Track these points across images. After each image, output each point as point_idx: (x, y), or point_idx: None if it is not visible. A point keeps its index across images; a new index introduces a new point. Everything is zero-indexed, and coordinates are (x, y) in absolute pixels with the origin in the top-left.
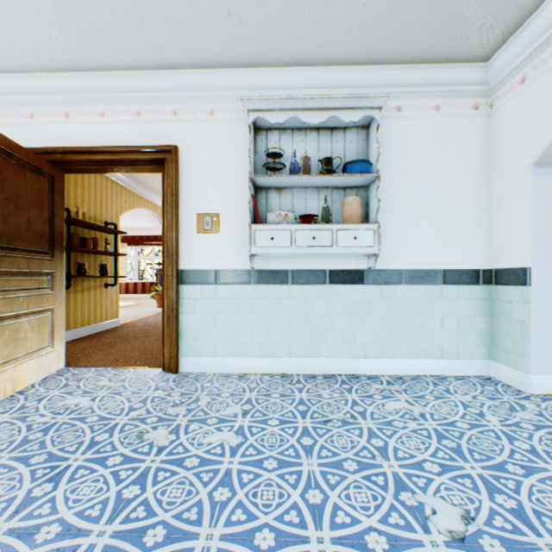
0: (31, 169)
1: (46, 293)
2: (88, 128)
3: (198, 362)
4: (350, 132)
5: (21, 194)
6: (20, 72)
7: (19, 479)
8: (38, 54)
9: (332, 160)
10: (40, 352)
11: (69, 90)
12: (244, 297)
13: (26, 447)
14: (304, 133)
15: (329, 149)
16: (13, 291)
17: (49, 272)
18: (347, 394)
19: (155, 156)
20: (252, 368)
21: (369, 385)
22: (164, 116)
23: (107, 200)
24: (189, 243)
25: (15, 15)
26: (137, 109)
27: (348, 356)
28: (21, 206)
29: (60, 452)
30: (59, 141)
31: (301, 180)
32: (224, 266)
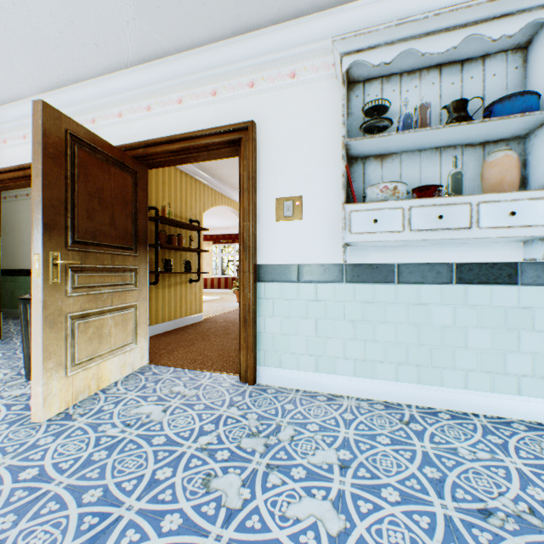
0: (115, 164)
1: (129, 289)
2: (167, 119)
3: (277, 374)
4: (493, 60)
5: (105, 189)
6: (109, 73)
7: (63, 527)
8: (121, 47)
9: (466, 103)
10: (124, 348)
11: (150, 82)
12: (333, 298)
13: (86, 471)
14: (418, 75)
15: (456, 92)
16: (97, 287)
17: (132, 268)
18: (502, 456)
19: (231, 137)
20: (343, 389)
21: (536, 442)
22: (240, 90)
23: (191, 198)
24: (267, 234)
25: (96, 2)
26: (212, 88)
27: (489, 389)
28: (105, 201)
29: (116, 489)
30: (142, 135)
31: (416, 138)
32: (308, 259)
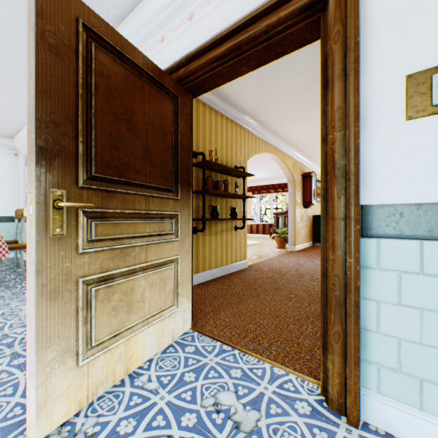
0: (150, 83)
1: (167, 240)
2: (211, 19)
3: (412, 421)
4: None
5: (136, 111)
6: None
7: None
8: None
9: None
10: (162, 314)
11: None
12: None
13: None
14: None
15: None
16: (125, 238)
17: (172, 214)
18: None
19: None
20: None
21: None
22: None
23: (236, 145)
24: (383, 147)
25: None
26: None
27: None
28: (136, 127)
29: None
30: (184, 53)
31: None
32: None
